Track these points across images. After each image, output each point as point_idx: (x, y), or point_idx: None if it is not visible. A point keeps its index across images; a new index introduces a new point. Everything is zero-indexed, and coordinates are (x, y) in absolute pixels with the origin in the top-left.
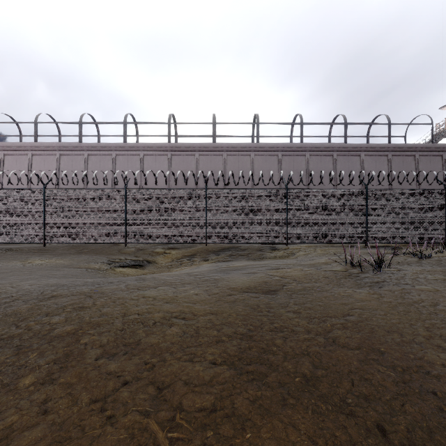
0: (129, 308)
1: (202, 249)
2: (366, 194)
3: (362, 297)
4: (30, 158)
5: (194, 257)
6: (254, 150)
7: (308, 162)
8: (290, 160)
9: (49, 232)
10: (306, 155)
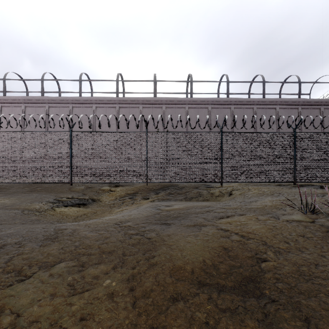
0: None
1: (143, 187)
2: (295, 137)
3: None
4: None
5: (136, 195)
6: (188, 104)
7: (233, 114)
8: (218, 112)
9: None
10: (231, 108)
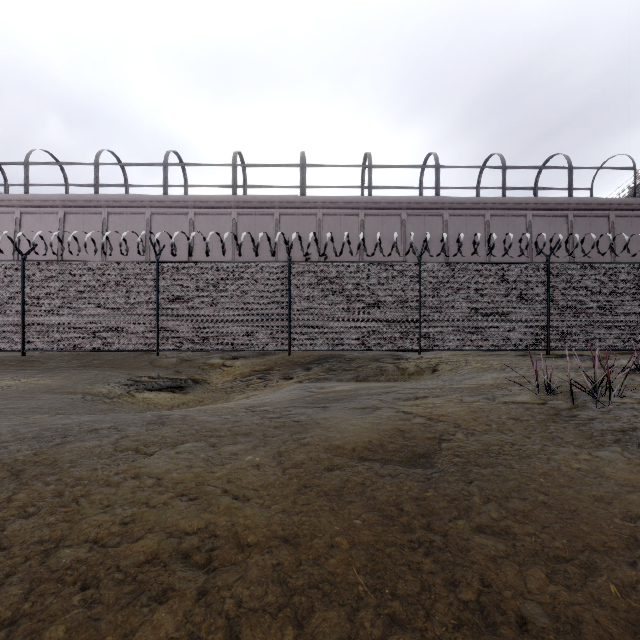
0: (83, 516)
1: (283, 359)
2: (548, 271)
3: (626, 477)
4: (17, 218)
5: (270, 373)
6: (365, 208)
7: (447, 226)
8: (420, 223)
9: (31, 332)
10: (443, 215)
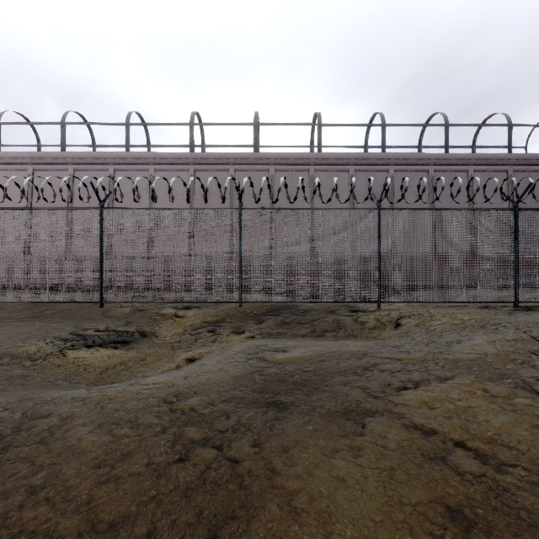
0: None
1: (235, 310)
2: (517, 218)
3: None
4: None
5: (221, 325)
6: (315, 164)
7: (392, 181)
8: (367, 178)
9: None
10: (389, 171)
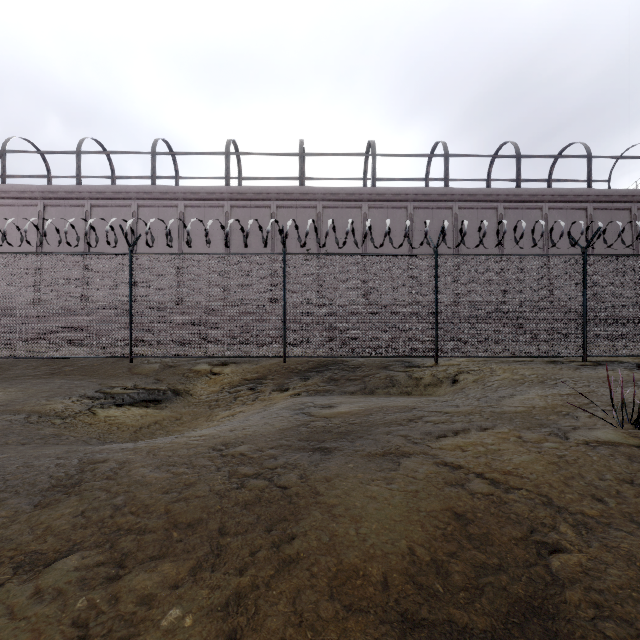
0: None
1: (278, 366)
2: (585, 265)
3: None
4: None
5: (262, 383)
6: (368, 200)
7: (456, 220)
8: (428, 216)
9: None
10: (453, 208)
